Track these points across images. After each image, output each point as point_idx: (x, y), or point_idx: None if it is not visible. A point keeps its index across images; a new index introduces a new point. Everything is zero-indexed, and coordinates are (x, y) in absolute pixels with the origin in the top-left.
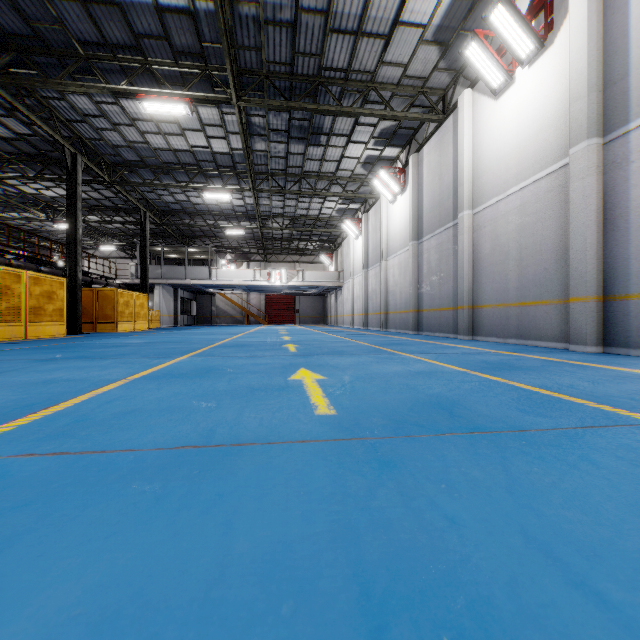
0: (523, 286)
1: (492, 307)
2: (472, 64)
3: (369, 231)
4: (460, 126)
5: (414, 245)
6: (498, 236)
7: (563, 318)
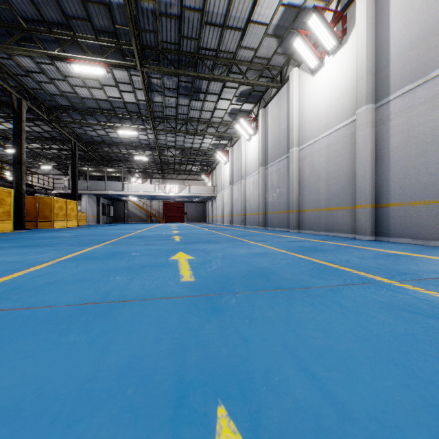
0: (329, 197)
1: (311, 211)
2: (298, 52)
3: (234, 159)
4: (291, 92)
5: (262, 169)
6: (314, 165)
7: (353, 218)
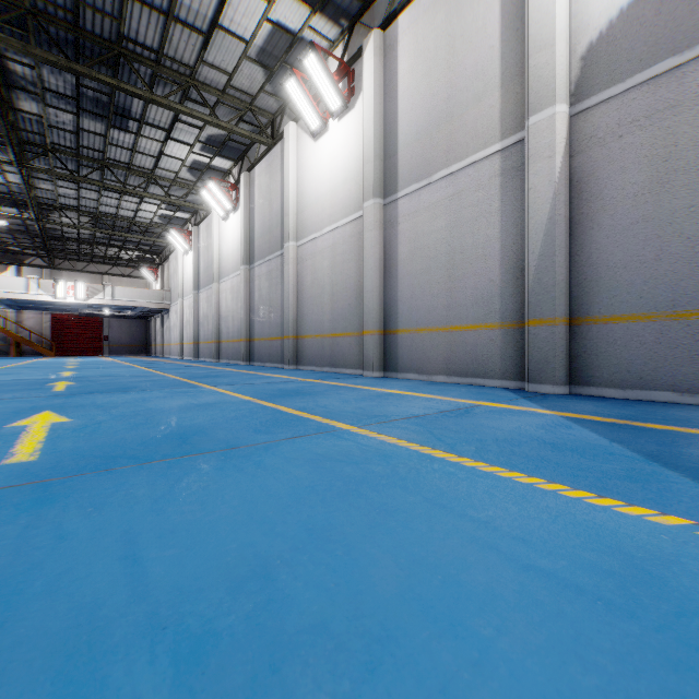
0: (334, 319)
1: (312, 337)
2: (293, 99)
3: (200, 247)
4: (286, 156)
5: (246, 269)
6: (317, 270)
7: (361, 348)
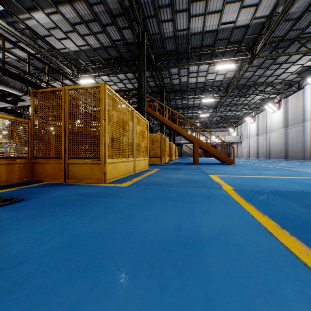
0: None
1: None
2: (309, 83)
3: (259, 121)
4: (304, 95)
5: (284, 130)
6: None
7: None
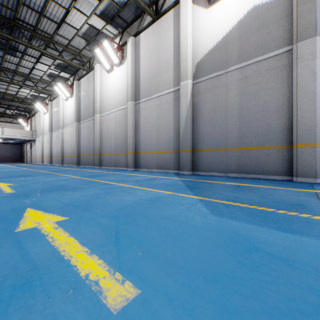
0: (116, 147)
1: (107, 155)
2: (98, 56)
3: (53, 111)
4: (95, 78)
5: (76, 124)
6: (109, 127)
7: (126, 159)
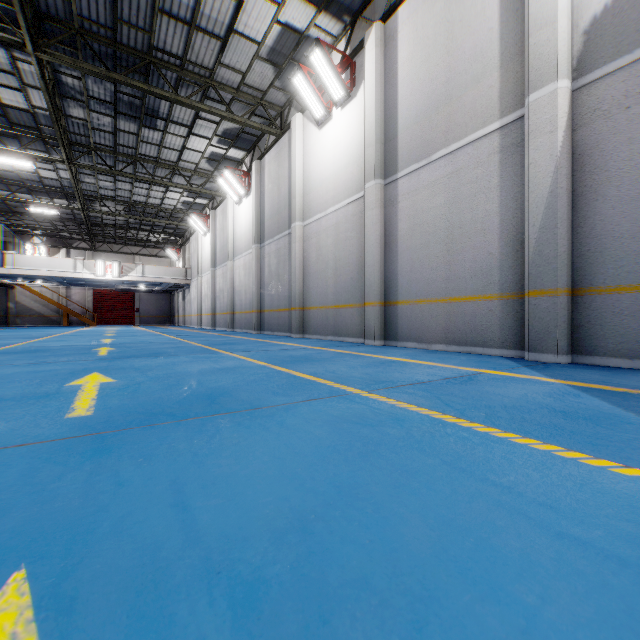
0: (338, 292)
1: (317, 309)
2: (299, 92)
3: (217, 229)
4: (293, 145)
5: (257, 248)
6: (321, 247)
7: (362, 318)
